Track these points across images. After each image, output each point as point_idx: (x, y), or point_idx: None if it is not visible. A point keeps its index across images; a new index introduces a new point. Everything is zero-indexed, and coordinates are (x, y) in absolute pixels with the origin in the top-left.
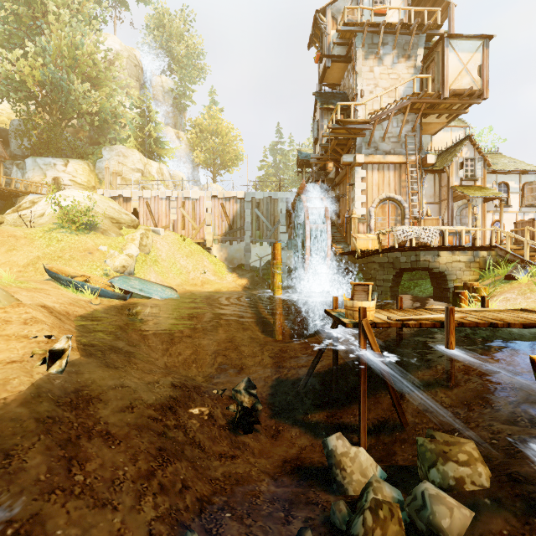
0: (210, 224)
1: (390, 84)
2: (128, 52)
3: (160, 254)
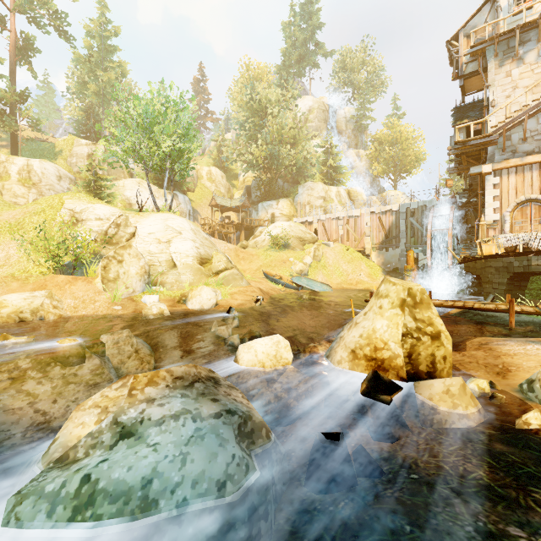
0: (369, 235)
1: (535, 79)
2: (318, 103)
3: (328, 261)
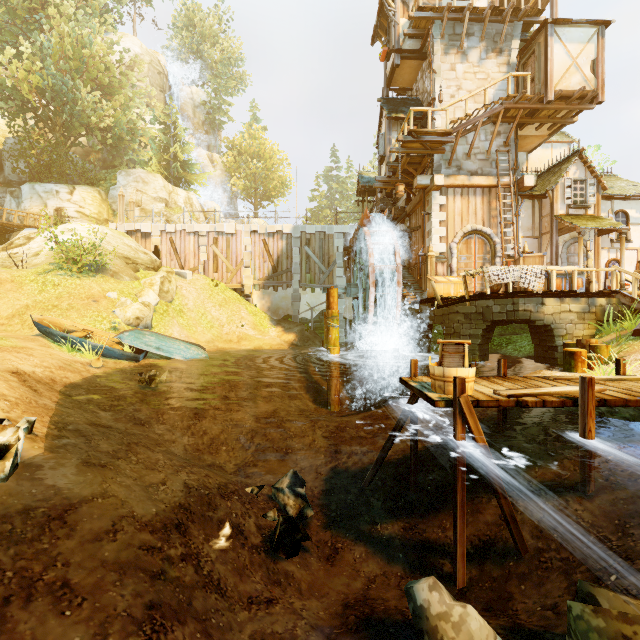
0: (249, 265)
1: (477, 85)
2: (150, 56)
3: (186, 302)
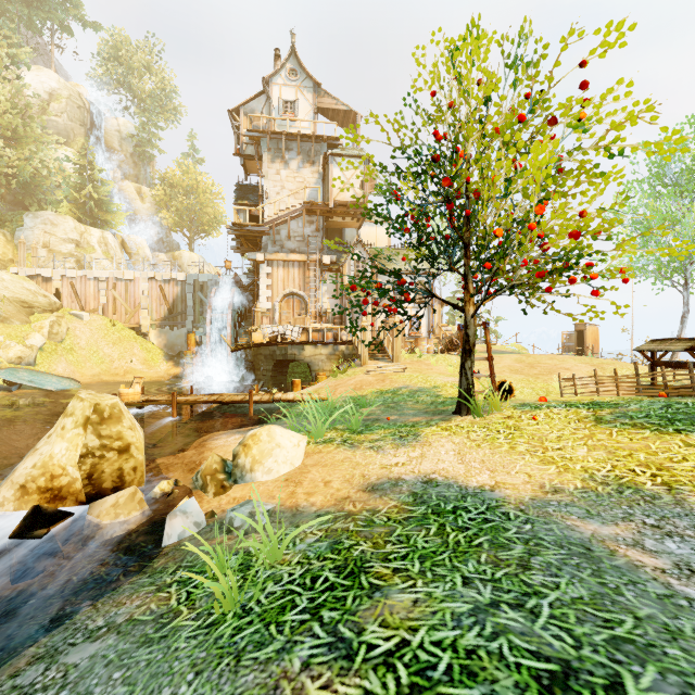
0: (146, 307)
1: (297, 186)
2: (69, 90)
3: (78, 342)
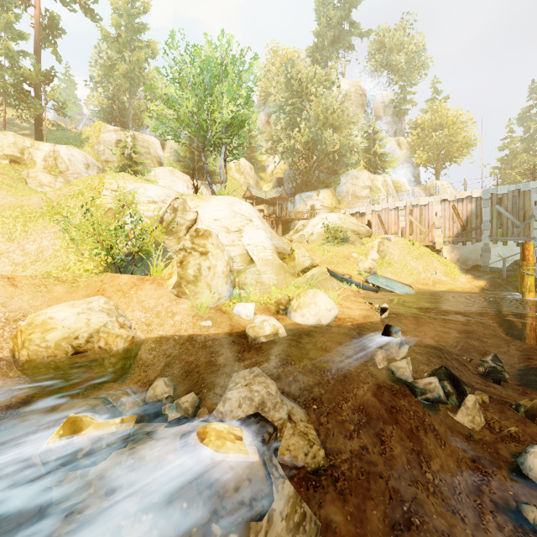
0: (439, 227)
1: None
2: (355, 87)
3: (392, 257)
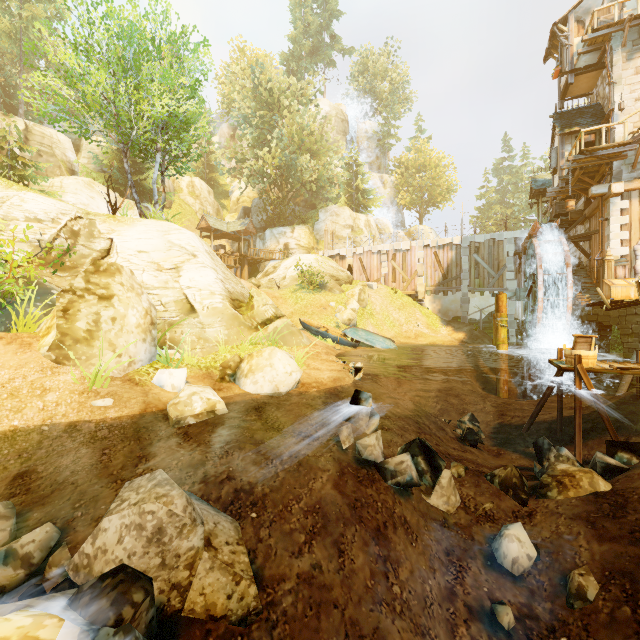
0: (422, 274)
1: None
2: (336, 110)
3: (374, 307)
